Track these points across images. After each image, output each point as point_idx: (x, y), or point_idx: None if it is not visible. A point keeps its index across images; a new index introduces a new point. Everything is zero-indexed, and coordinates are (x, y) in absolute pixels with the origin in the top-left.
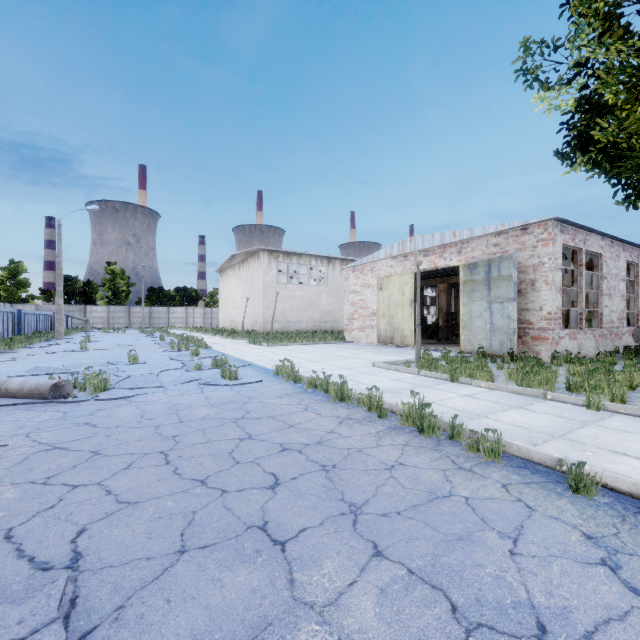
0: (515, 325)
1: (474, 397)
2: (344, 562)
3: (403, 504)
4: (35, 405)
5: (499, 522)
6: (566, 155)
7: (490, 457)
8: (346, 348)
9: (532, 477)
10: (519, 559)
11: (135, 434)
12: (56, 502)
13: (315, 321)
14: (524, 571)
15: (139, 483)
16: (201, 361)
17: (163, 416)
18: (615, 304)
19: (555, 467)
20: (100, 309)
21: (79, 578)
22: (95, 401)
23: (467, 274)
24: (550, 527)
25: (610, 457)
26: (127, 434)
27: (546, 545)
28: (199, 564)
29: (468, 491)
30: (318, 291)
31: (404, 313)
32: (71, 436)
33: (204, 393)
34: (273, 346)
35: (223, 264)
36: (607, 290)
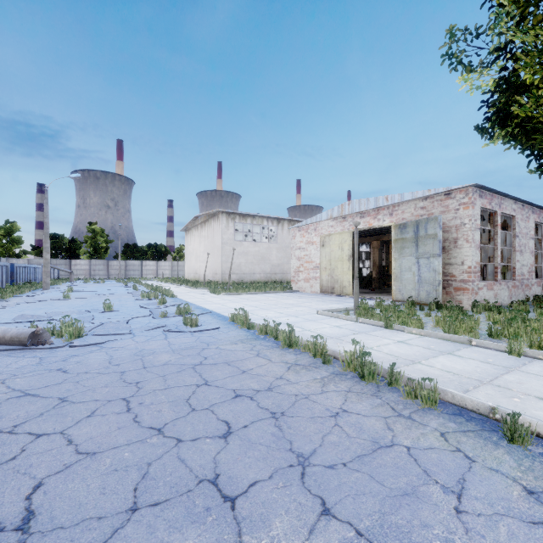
0: (440, 277)
1: (407, 343)
2: (293, 522)
3: (348, 455)
4: (15, 351)
5: (441, 475)
6: (485, 130)
7: (427, 404)
8: (293, 297)
9: (468, 425)
10: (465, 518)
11: (102, 380)
12: (18, 453)
13: (266, 273)
14: (472, 533)
15: (100, 432)
16: (167, 309)
17: (129, 362)
18: (525, 259)
19: (488, 415)
20: (83, 262)
21: (27, 542)
22: (69, 347)
23: (398, 233)
24: (491, 480)
25: (537, 404)
26: (94, 380)
27: (490, 501)
28: (149, 525)
29: (409, 440)
30: (269, 247)
31: (343, 267)
32: (43, 382)
33: (167, 339)
34: (230, 295)
35: (188, 224)
36: (519, 247)
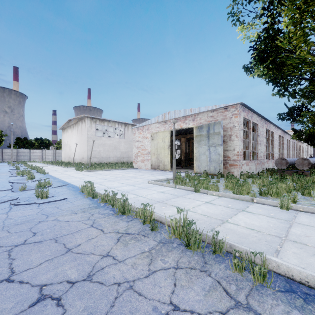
0: (222, 158)
1: (212, 203)
2: None
3: None
4: None
5: None
6: (248, 68)
7: (258, 280)
8: (133, 172)
9: (312, 311)
10: None
11: None
12: None
13: (117, 157)
14: None
15: None
16: (32, 183)
17: None
18: (262, 148)
19: None
20: None
21: None
22: None
23: (197, 131)
24: None
25: None
26: None
27: None
28: None
29: None
30: (119, 141)
31: (165, 152)
32: None
33: (8, 213)
34: (90, 171)
35: (64, 125)
36: (259, 141)
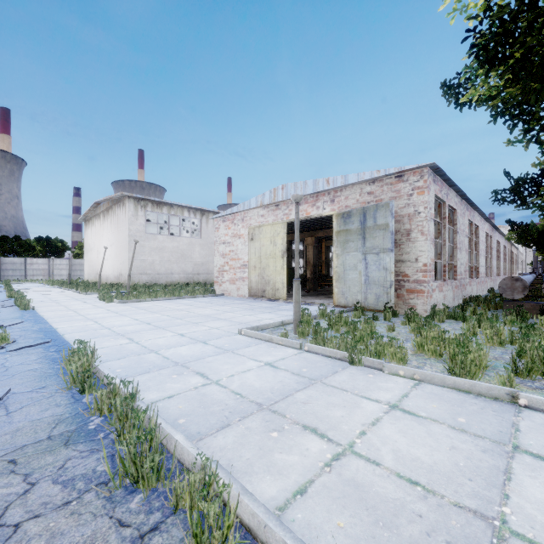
0: (392, 277)
1: (410, 412)
2: None
3: None
4: None
5: None
6: (453, 88)
7: None
8: (213, 303)
9: None
10: None
11: None
12: None
13: (188, 273)
14: None
15: None
16: None
17: None
18: (463, 257)
19: None
20: None
21: None
22: None
23: (341, 224)
24: None
25: None
26: None
27: None
28: None
29: None
30: (191, 243)
31: (276, 265)
32: None
33: None
34: (126, 303)
35: (87, 212)
36: (459, 244)
